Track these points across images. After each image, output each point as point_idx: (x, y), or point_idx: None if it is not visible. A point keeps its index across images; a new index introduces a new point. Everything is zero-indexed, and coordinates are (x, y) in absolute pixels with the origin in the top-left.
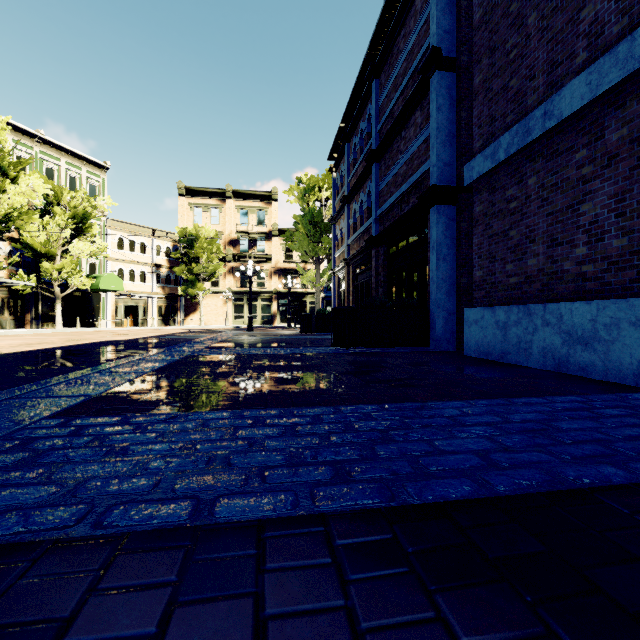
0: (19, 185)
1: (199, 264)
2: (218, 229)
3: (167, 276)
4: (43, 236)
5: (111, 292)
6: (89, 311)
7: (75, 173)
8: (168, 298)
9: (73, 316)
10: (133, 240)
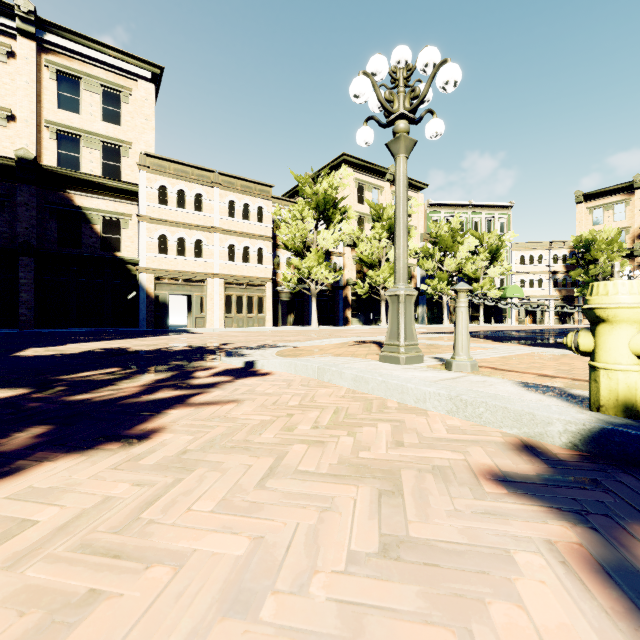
0: (463, 245)
1: (598, 265)
2: (623, 225)
3: (563, 280)
4: (473, 268)
5: (514, 298)
6: (499, 313)
7: (490, 218)
8: (564, 299)
9: (489, 316)
10: (532, 255)
